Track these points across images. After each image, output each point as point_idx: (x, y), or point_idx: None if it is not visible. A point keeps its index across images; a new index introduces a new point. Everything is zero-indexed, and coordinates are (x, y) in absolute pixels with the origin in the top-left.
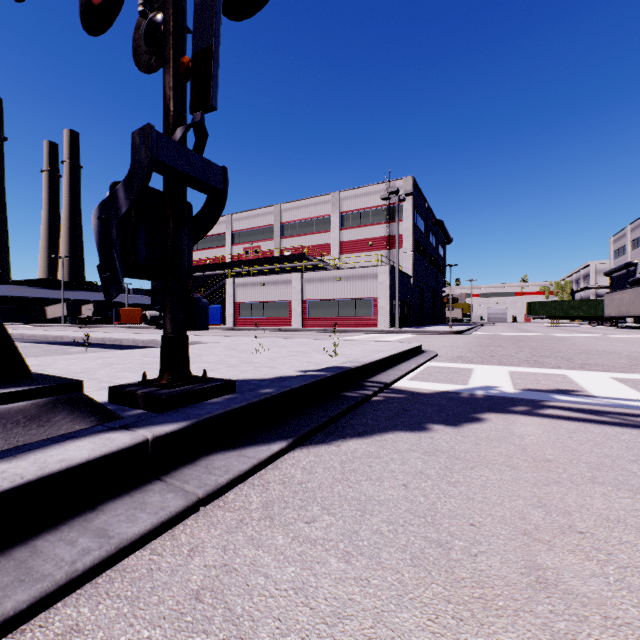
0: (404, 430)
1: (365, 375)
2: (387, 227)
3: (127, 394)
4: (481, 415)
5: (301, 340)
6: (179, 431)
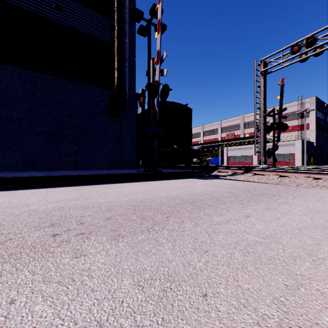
0: None
1: None
2: (300, 120)
3: None
4: None
5: None
6: None
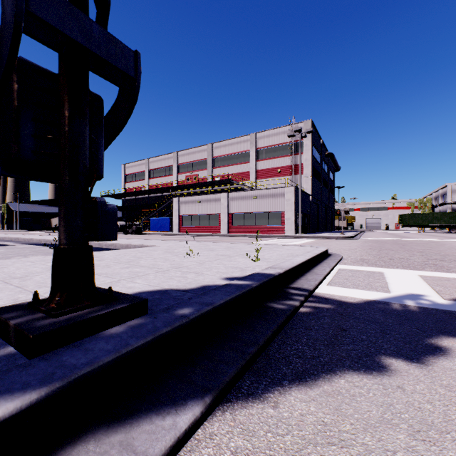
0: (356, 369)
1: (287, 280)
2: (291, 158)
3: (2, 323)
4: (438, 341)
5: (227, 244)
6: (18, 414)
